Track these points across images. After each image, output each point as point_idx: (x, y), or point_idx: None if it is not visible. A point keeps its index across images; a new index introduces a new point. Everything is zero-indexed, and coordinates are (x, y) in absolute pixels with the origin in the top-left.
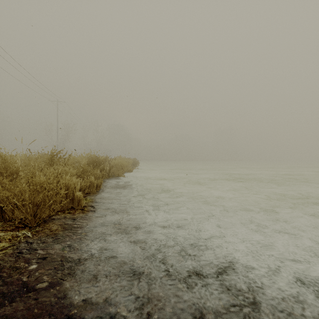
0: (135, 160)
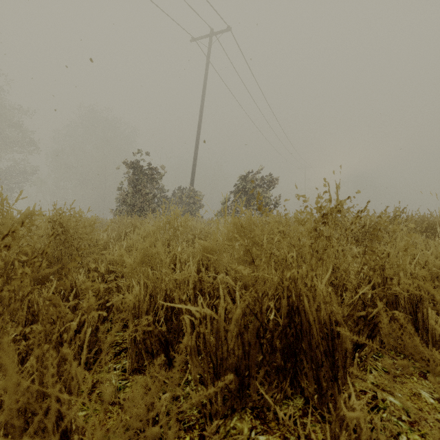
0: None
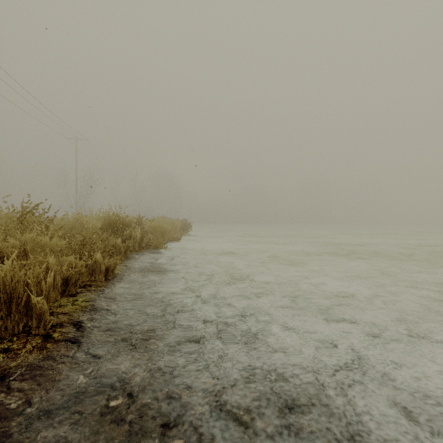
0: (186, 222)
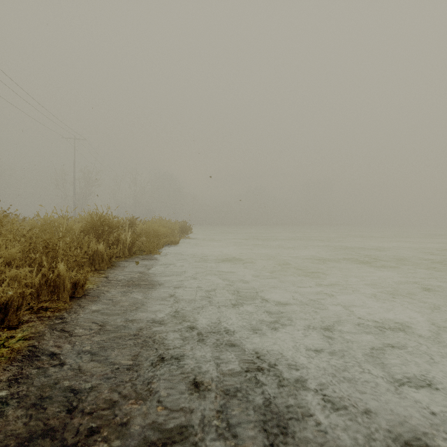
0: (186, 224)
